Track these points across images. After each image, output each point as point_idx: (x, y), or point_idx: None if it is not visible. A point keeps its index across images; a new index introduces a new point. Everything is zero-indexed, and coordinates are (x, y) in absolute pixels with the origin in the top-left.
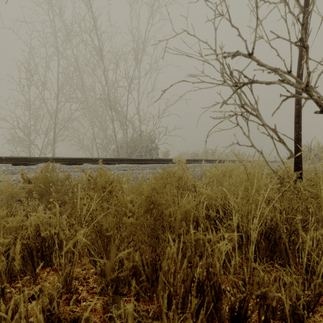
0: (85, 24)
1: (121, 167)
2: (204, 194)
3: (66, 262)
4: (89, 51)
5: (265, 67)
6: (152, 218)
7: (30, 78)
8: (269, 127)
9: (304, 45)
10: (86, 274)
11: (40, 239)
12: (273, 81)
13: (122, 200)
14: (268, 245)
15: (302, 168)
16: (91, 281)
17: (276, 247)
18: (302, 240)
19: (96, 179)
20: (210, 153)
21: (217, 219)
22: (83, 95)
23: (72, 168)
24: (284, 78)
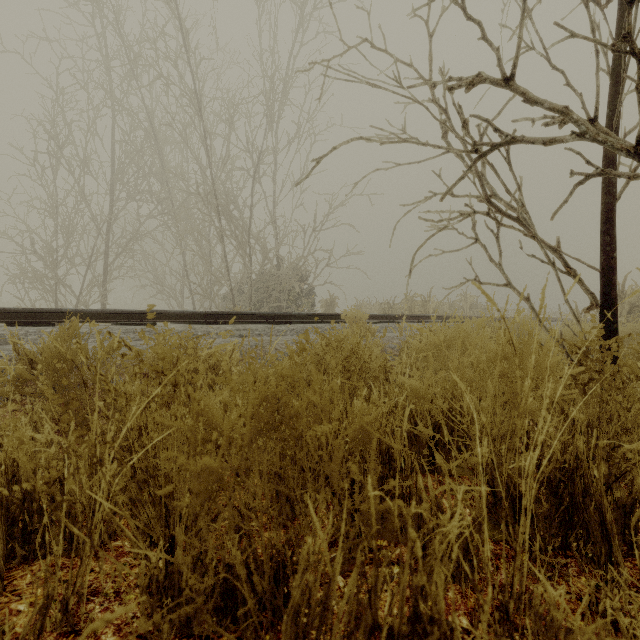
0: (164, 41)
1: (236, 330)
2: (406, 388)
3: (46, 567)
4: (174, 96)
5: (542, 107)
6: (277, 449)
7: (56, 153)
8: (545, 243)
9: (634, 49)
10: (124, 579)
11: (20, 496)
12: (559, 137)
13: (200, 406)
14: (557, 509)
15: (617, 331)
16: (131, 601)
17: (576, 512)
18: (627, 493)
19: (140, 354)
20: (418, 302)
21: (434, 444)
22: (164, 186)
23: (132, 333)
24: (586, 128)
